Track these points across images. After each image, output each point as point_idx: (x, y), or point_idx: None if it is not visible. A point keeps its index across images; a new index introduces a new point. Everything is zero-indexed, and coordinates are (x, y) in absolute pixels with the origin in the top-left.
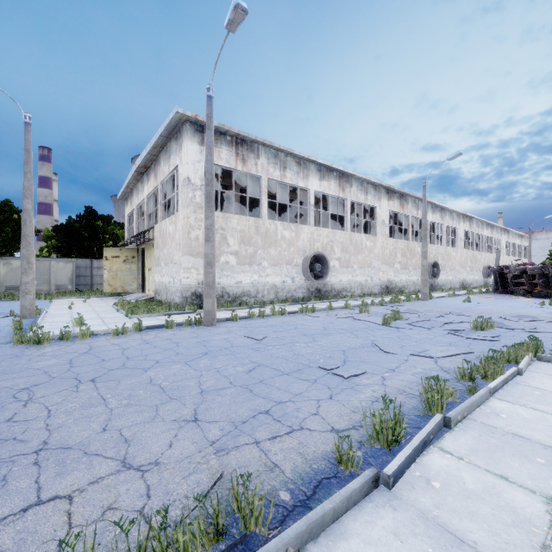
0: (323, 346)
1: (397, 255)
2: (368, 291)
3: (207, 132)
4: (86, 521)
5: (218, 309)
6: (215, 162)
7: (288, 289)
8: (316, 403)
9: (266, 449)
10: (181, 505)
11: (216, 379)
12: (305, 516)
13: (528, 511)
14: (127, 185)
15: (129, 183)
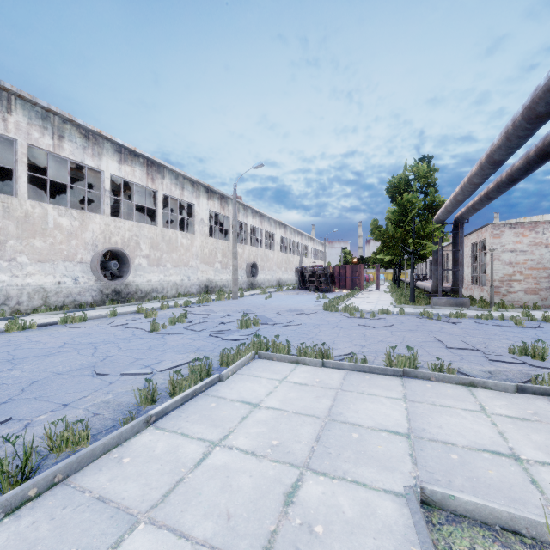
0: (8, 378)
1: (217, 255)
2: (185, 292)
3: None
4: None
5: None
6: None
7: (67, 292)
8: None
9: None
10: None
11: None
12: None
13: None
14: None
15: None
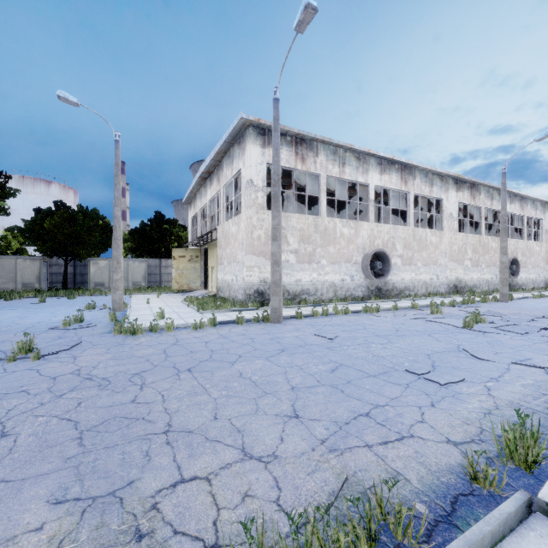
0: (402, 348)
1: (467, 251)
2: (434, 291)
3: (274, 134)
4: (230, 504)
5: None
6: None
7: (347, 287)
8: (418, 409)
9: (382, 455)
10: (315, 502)
11: (302, 376)
12: (462, 535)
13: None
14: (191, 191)
15: (193, 188)
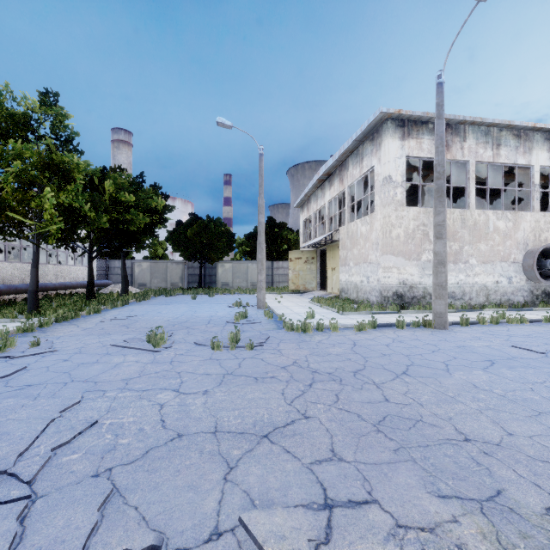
0: None
1: None
2: None
3: (437, 122)
4: None
5: (423, 310)
6: (416, 155)
7: (503, 291)
8: None
9: None
10: None
11: None
12: None
13: None
14: (305, 194)
15: (308, 191)
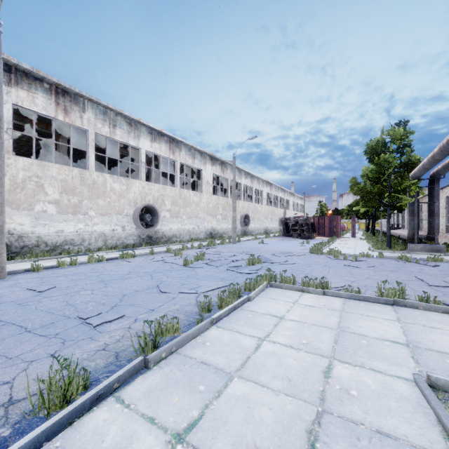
0: (108, 292)
1: (219, 209)
2: (195, 237)
3: None
4: None
5: (30, 259)
6: (27, 107)
7: (118, 237)
8: (26, 365)
9: None
10: None
11: None
12: None
13: None
14: None
15: None
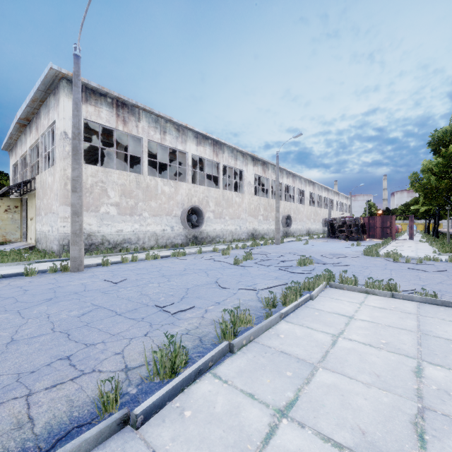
0: (172, 285)
1: (260, 209)
2: (238, 238)
3: (74, 88)
4: None
5: (97, 255)
6: (94, 120)
7: (168, 236)
8: (128, 341)
9: (34, 402)
10: None
11: (39, 326)
12: None
13: (253, 427)
14: (10, 136)
15: (12, 134)
